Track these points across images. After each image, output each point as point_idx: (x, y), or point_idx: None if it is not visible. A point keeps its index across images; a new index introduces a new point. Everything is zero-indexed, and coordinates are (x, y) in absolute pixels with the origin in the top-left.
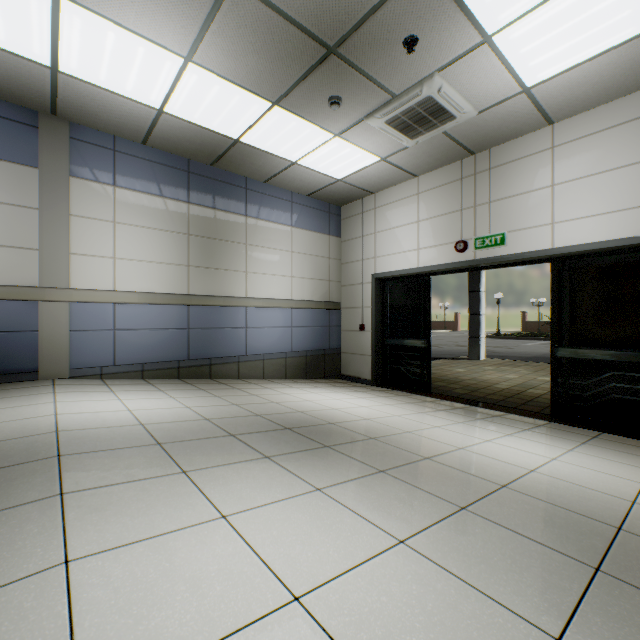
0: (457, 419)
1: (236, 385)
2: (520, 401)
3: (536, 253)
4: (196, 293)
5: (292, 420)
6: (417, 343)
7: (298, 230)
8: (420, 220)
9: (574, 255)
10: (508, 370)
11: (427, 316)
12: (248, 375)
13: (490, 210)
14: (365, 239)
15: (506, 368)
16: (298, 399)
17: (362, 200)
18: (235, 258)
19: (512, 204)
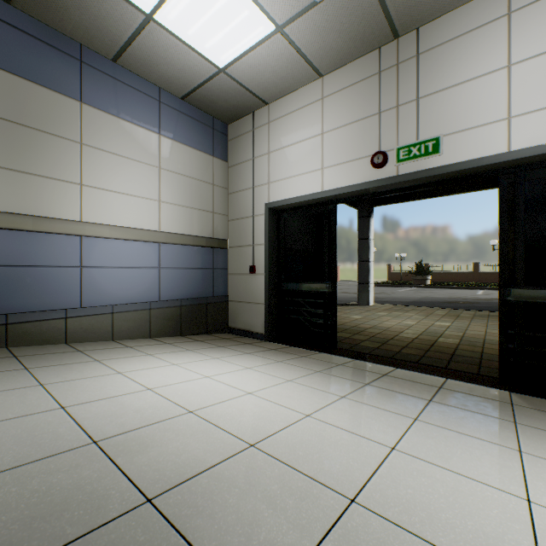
0: (404, 408)
1: (38, 359)
2: (444, 356)
3: (486, 160)
4: None
5: (14, 514)
6: (320, 287)
7: (169, 141)
8: (325, 131)
9: (533, 163)
10: (402, 315)
11: (332, 253)
12: (85, 336)
13: (418, 109)
14: (257, 161)
15: (398, 313)
16: (130, 387)
17: (253, 114)
18: (60, 161)
19: (450, 98)
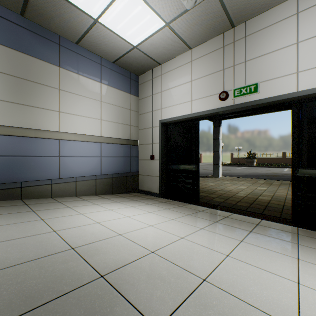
0: (235, 235)
1: (38, 206)
2: (261, 207)
3: (284, 96)
4: (5, 124)
5: (39, 280)
6: (190, 167)
7: (106, 86)
8: (193, 80)
9: (312, 98)
10: (238, 183)
11: (197, 148)
12: (61, 194)
13: (246, 67)
14: (154, 96)
15: (236, 182)
16: (88, 221)
17: (152, 70)
18: (48, 99)
19: (263, 61)
